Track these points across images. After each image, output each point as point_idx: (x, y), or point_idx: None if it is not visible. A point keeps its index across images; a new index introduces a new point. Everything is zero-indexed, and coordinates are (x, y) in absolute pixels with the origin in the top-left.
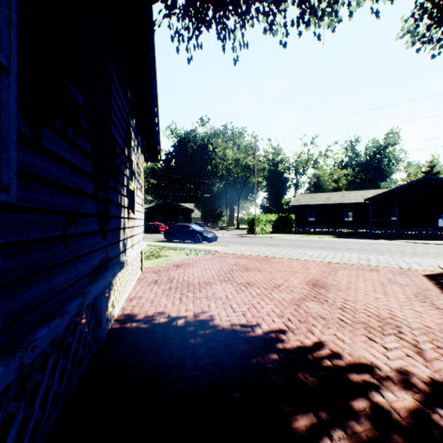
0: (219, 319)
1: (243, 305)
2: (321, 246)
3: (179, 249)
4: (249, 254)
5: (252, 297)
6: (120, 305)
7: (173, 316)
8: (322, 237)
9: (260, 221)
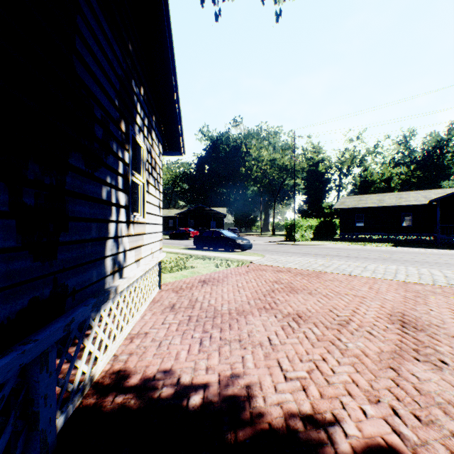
0: (261, 398)
1: (300, 363)
2: (381, 258)
3: (208, 259)
4: (292, 267)
5: (311, 346)
6: (111, 352)
7: (184, 383)
8: (375, 246)
9: (300, 227)
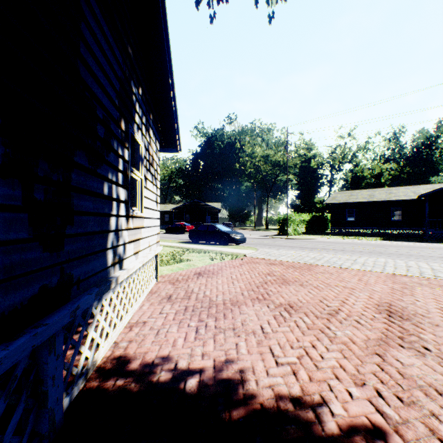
0: (253, 381)
1: (290, 350)
2: (371, 251)
3: (203, 252)
4: (284, 260)
5: (302, 334)
6: (111, 339)
7: (181, 368)
8: (366, 240)
9: (292, 221)
